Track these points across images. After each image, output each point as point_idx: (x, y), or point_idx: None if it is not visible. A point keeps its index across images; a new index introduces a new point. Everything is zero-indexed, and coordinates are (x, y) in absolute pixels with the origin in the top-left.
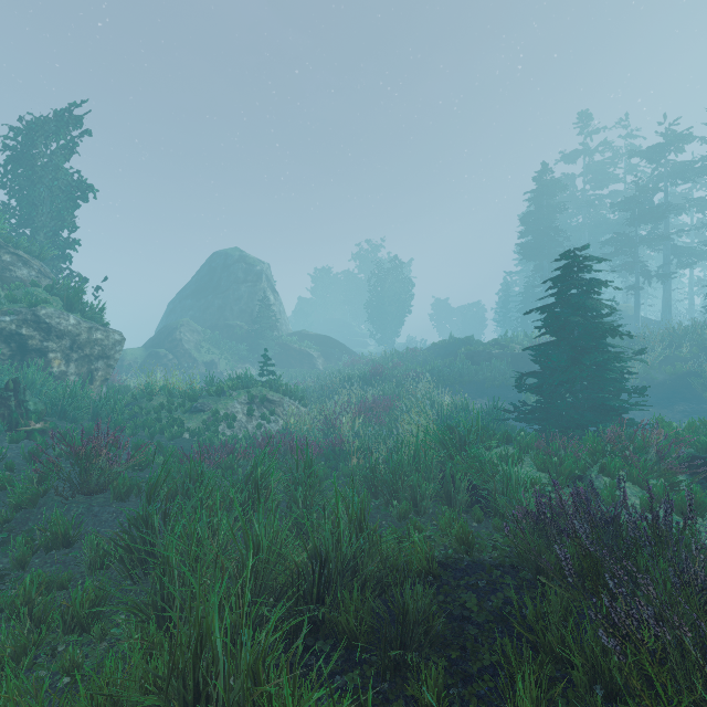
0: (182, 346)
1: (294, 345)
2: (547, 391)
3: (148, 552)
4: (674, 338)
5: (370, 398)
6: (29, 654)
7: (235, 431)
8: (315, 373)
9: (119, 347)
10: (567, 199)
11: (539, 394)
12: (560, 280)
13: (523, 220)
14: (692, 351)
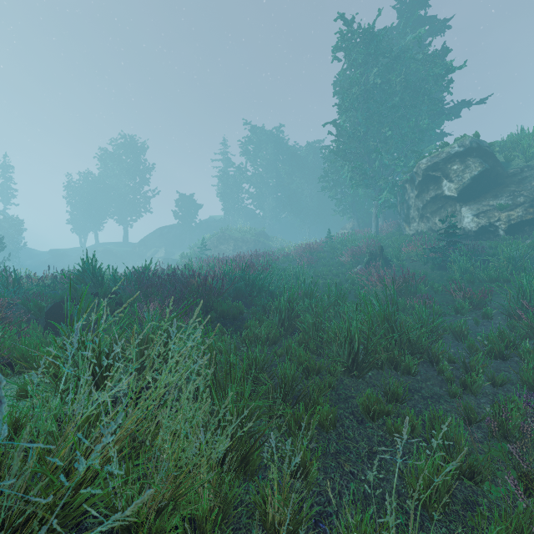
0: None
1: None
2: None
3: None
4: None
5: None
6: None
7: None
8: None
9: None
10: None
11: None
12: None
13: None
14: None
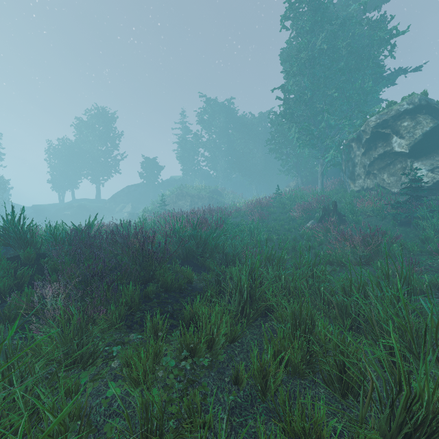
0: None
1: None
2: None
3: None
4: None
5: None
6: None
7: None
8: None
9: None
10: None
11: None
12: None
13: None
14: None
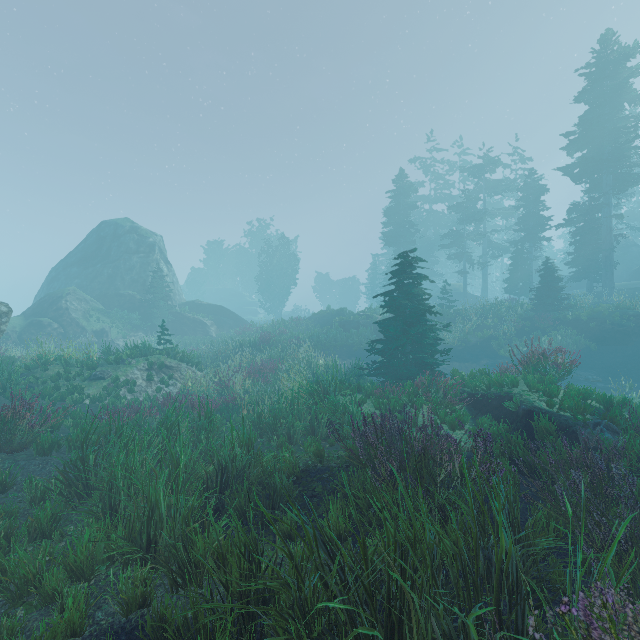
0: (69, 315)
1: (188, 314)
2: (388, 353)
3: (84, 485)
4: (484, 311)
5: (259, 361)
6: (6, 554)
7: (136, 395)
8: (208, 340)
9: (6, 318)
10: (419, 198)
11: (383, 356)
12: (397, 272)
13: (386, 213)
14: (494, 321)
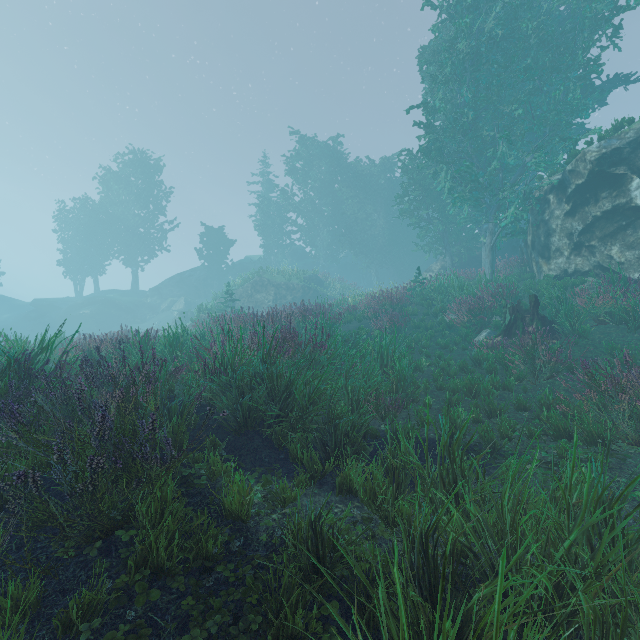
0: None
1: None
2: None
3: None
4: None
5: None
6: None
7: None
8: None
9: None
10: None
11: None
12: None
13: None
14: None
